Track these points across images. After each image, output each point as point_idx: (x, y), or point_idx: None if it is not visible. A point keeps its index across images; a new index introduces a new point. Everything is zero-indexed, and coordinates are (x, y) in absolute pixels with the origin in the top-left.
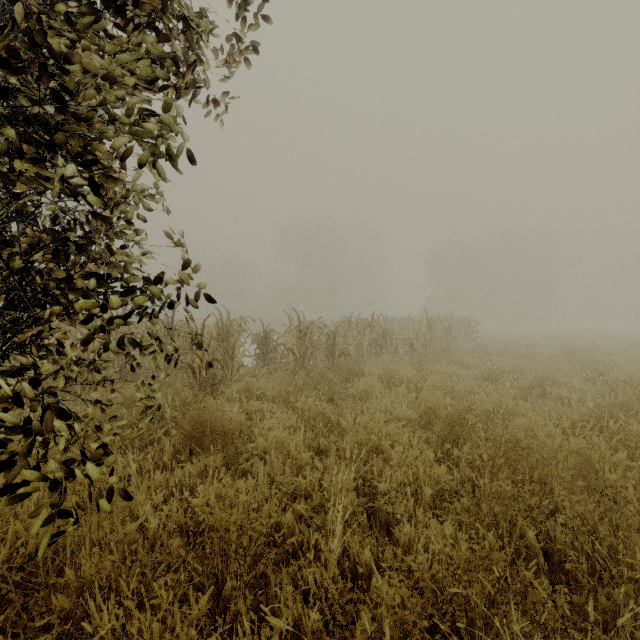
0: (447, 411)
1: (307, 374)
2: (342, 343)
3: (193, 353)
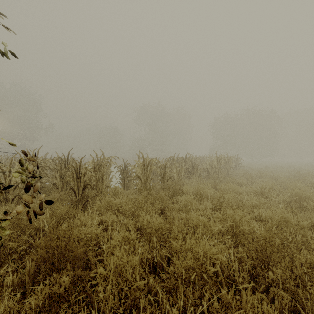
0: (249, 227)
1: (148, 192)
2: (169, 172)
3: (74, 180)
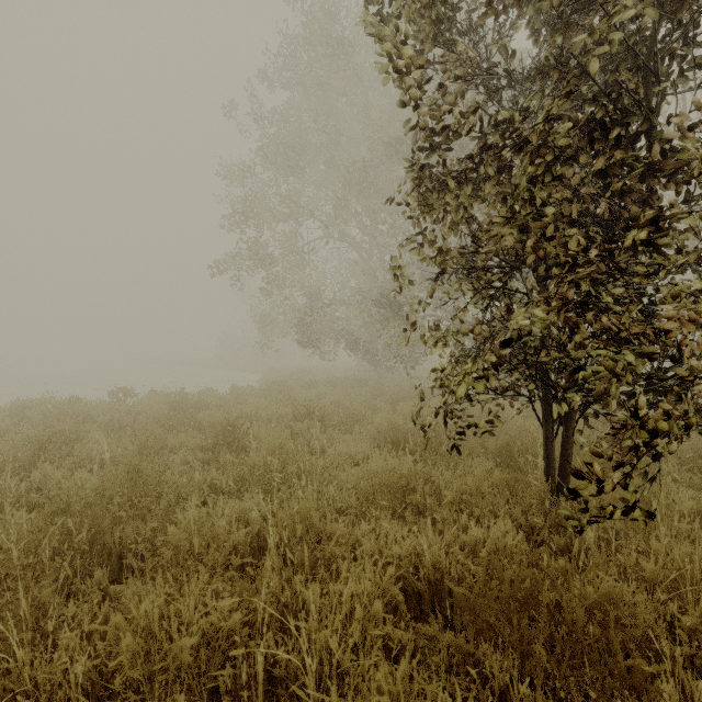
0: None
1: None
2: None
3: None
